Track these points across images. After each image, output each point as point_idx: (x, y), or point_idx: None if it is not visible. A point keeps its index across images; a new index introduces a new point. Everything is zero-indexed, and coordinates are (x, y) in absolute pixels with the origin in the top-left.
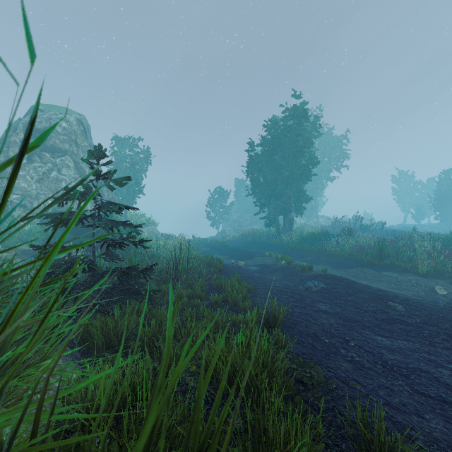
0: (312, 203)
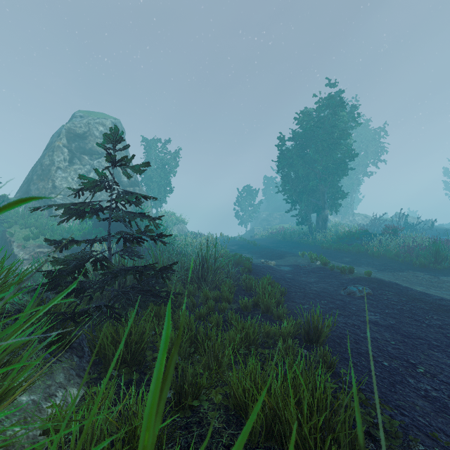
0: (347, 200)
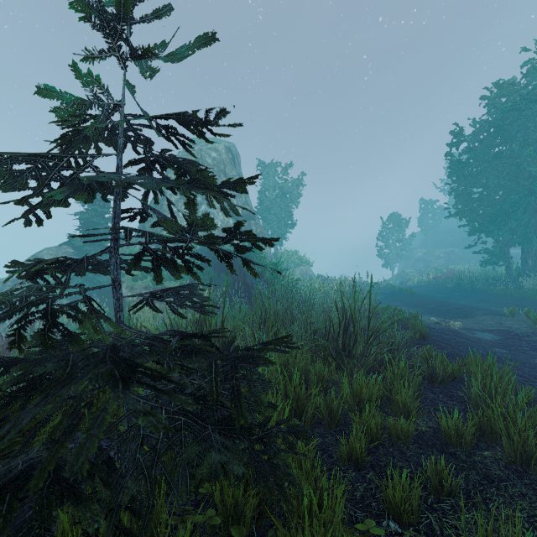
0: None
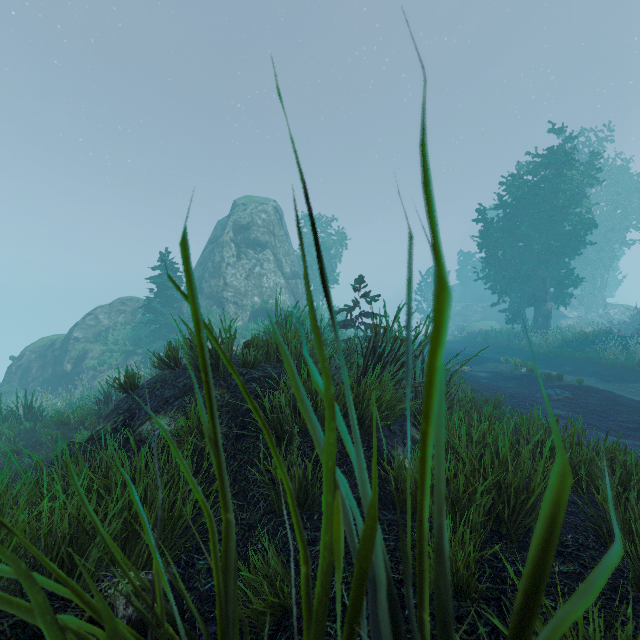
0: (595, 284)
